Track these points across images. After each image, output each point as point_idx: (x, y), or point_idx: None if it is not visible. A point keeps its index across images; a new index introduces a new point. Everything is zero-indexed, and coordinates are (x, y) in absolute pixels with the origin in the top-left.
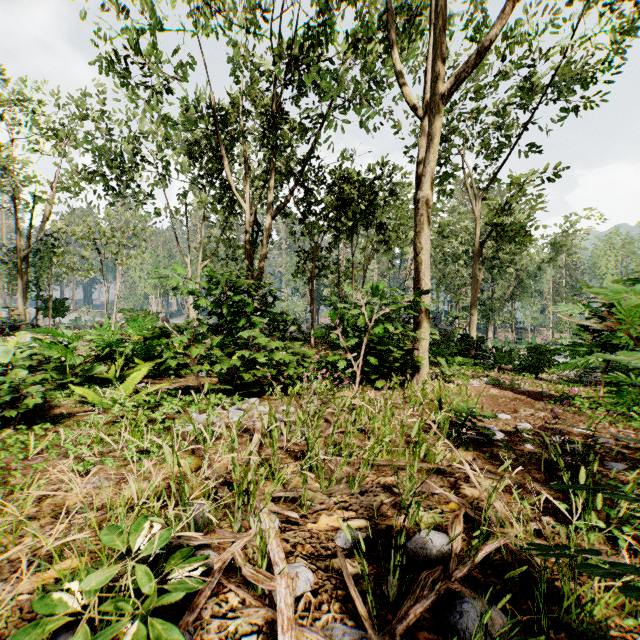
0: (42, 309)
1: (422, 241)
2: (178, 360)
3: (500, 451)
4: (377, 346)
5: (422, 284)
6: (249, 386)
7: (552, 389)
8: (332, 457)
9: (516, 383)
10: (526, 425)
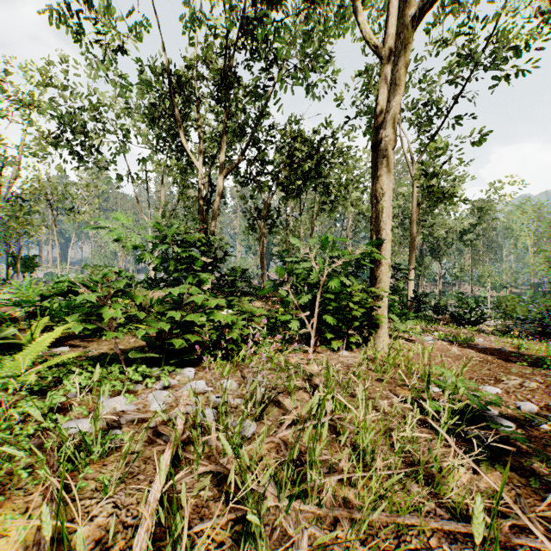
0: (13, 265)
1: (383, 186)
2: (86, 324)
3: (532, 463)
4: (334, 303)
5: (382, 234)
6: (184, 353)
7: (507, 345)
8: (289, 503)
9: (470, 339)
10: (532, 406)
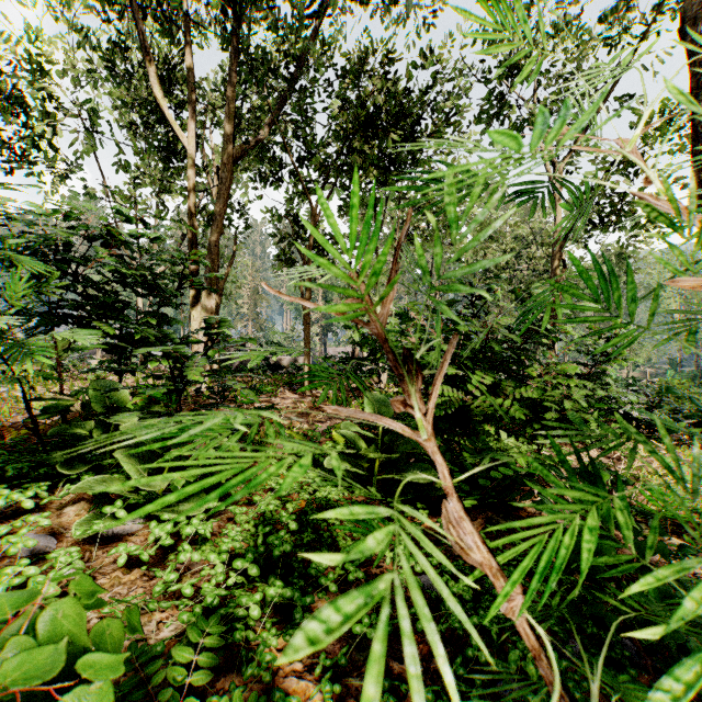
0: None
1: None
2: None
3: None
4: None
5: None
6: None
7: None
8: None
9: None
10: None
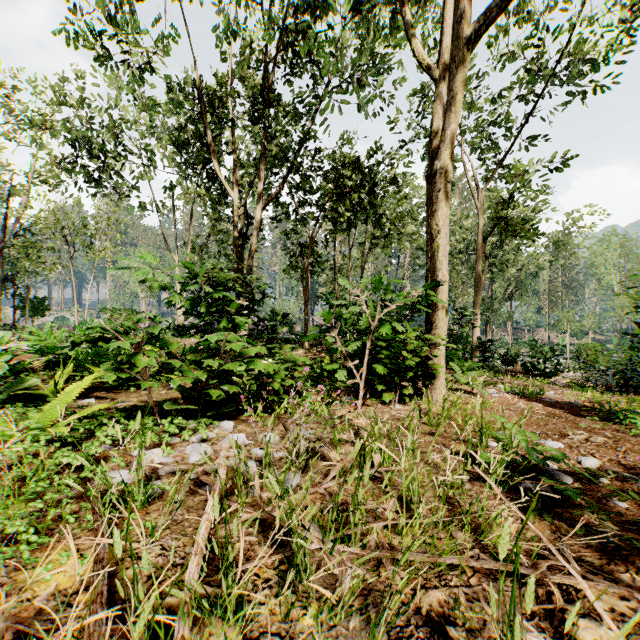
0: (20, 308)
1: (439, 222)
2: (119, 373)
3: (584, 515)
4: (385, 351)
5: (438, 275)
6: (222, 404)
7: (581, 398)
8: (333, 545)
9: (539, 392)
10: (594, 461)
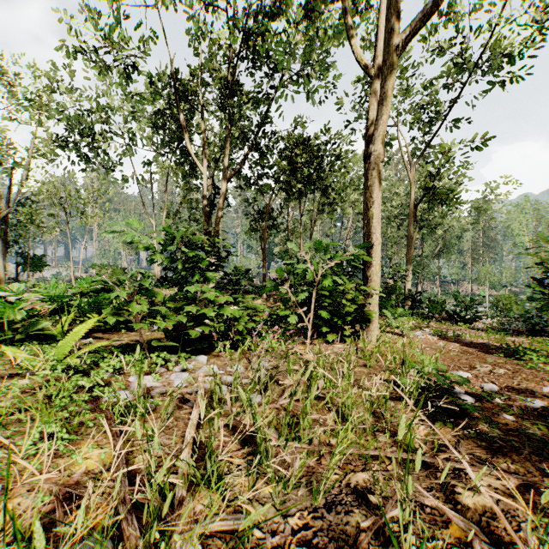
0: (22, 264)
1: (373, 195)
2: (118, 317)
3: (479, 424)
4: (329, 300)
5: (373, 238)
6: (197, 342)
7: (492, 340)
8: (286, 443)
9: (458, 334)
10: (493, 386)
